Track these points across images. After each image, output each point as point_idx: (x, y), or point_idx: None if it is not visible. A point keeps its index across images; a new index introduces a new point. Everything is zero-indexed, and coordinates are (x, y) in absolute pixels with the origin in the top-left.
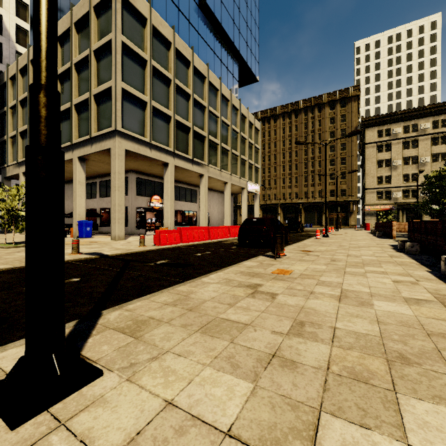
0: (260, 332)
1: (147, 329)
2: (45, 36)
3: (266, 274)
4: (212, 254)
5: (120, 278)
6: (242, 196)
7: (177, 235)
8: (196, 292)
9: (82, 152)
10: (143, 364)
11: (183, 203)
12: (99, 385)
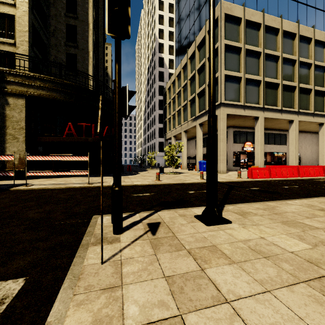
0: None
1: (249, 215)
2: (212, 97)
3: None
4: (299, 188)
5: (229, 193)
6: None
7: (266, 171)
8: (280, 207)
9: (201, 121)
10: (248, 225)
11: (272, 146)
12: (231, 225)
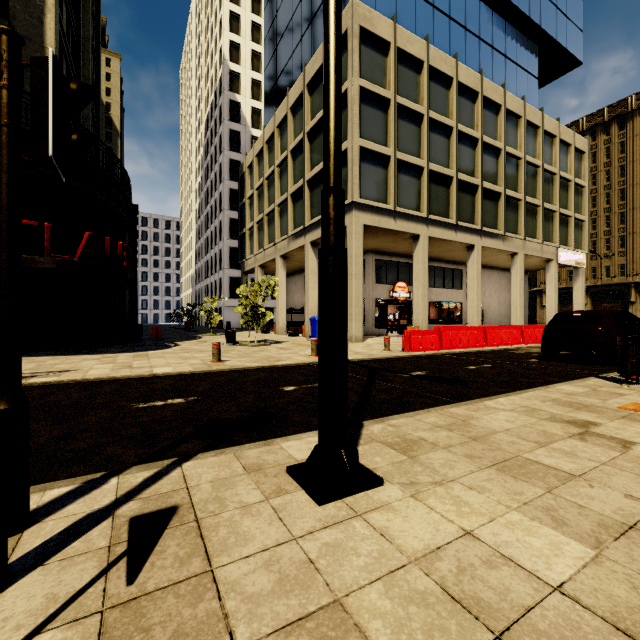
0: (602, 490)
1: (420, 451)
2: (334, 140)
3: (606, 408)
4: (494, 369)
5: (371, 388)
6: (547, 273)
7: (434, 337)
8: (479, 418)
9: (315, 236)
10: (425, 485)
11: (440, 290)
12: (382, 492)
